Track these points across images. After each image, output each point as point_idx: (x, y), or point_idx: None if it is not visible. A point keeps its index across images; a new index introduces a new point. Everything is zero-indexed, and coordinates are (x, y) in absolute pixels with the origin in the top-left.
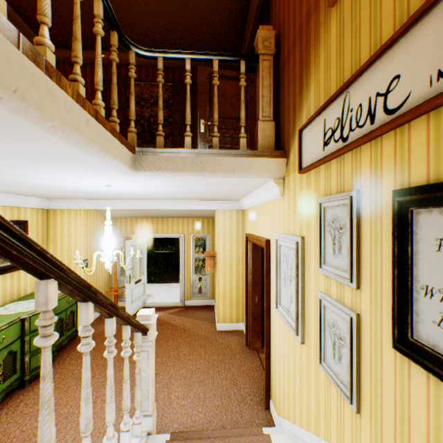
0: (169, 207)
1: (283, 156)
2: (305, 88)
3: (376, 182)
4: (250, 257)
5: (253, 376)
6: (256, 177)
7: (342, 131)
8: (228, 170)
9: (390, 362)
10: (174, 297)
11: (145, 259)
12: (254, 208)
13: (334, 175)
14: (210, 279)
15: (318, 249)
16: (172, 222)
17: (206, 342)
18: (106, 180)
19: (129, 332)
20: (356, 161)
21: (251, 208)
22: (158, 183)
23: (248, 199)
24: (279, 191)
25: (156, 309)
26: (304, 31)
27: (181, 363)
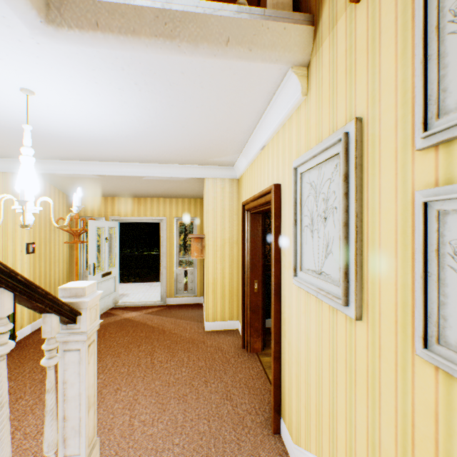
0: (144, 173)
1: (309, 22)
2: None
3: None
4: (247, 232)
5: (254, 386)
6: (264, 60)
7: None
8: (218, 40)
9: None
10: (155, 296)
11: (117, 249)
12: (254, 162)
13: None
14: (198, 273)
15: (420, 92)
16: (150, 203)
17: (191, 346)
18: (9, 61)
19: (3, 303)
20: None
21: (249, 166)
22: (108, 86)
23: (245, 153)
24: (300, 87)
25: (131, 309)
26: None
27: (154, 373)
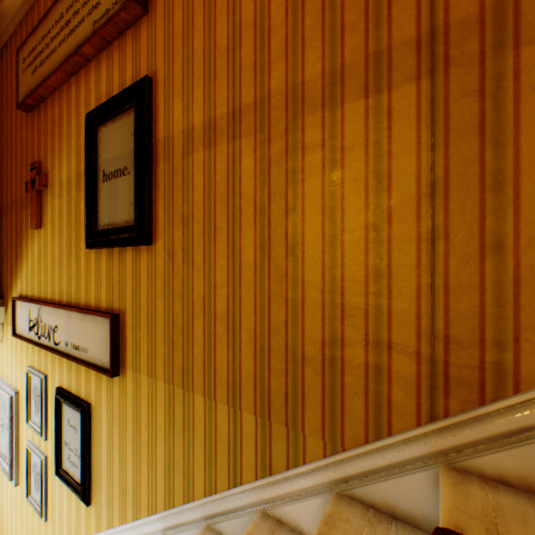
0: None
1: (2, 304)
2: (21, 262)
3: (54, 375)
4: None
5: None
6: None
7: (39, 330)
8: None
9: (59, 481)
10: None
11: None
12: None
13: (38, 354)
14: None
15: (27, 408)
16: None
17: None
18: None
19: None
20: (47, 354)
21: None
22: None
23: None
24: None
25: None
26: (20, 210)
27: None
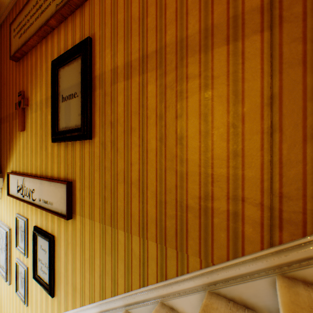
0: None
1: (1, 176)
2: (12, 151)
3: (32, 219)
4: None
5: None
6: None
7: (23, 192)
8: None
9: (35, 282)
10: None
11: None
12: None
13: (22, 206)
14: None
15: (16, 238)
16: None
17: None
18: None
19: None
20: (28, 206)
21: None
22: None
23: None
24: None
25: None
26: (12, 120)
27: None
